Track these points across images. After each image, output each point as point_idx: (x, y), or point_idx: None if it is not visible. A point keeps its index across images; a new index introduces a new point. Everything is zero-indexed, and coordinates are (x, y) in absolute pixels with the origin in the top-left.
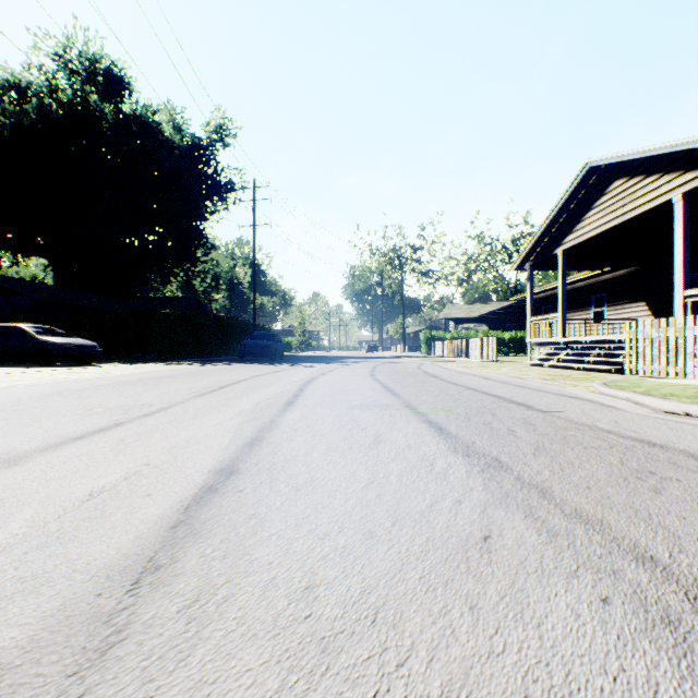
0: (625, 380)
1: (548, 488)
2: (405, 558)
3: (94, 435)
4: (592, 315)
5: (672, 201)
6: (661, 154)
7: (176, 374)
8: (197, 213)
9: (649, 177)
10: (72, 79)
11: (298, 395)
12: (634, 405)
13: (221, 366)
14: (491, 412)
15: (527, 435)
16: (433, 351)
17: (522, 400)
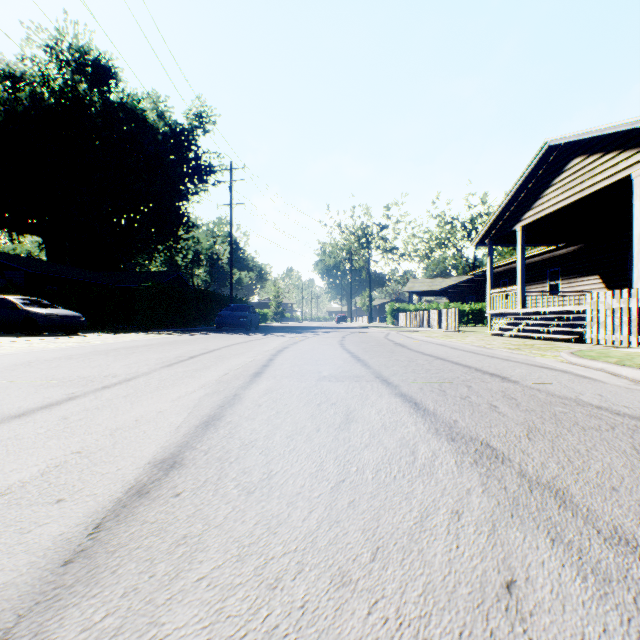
0: (591, 349)
1: (564, 489)
2: (396, 636)
3: (37, 412)
4: (548, 288)
5: (630, 176)
6: (619, 132)
7: (152, 344)
8: (179, 194)
9: (607, 154)
10: (63, 69)
11: (267, 365)
12: (610, 376)
13: (198, 336)
14: (465, 384)
15: (512, 412)
16: (398, 322)
17: (495, 371)
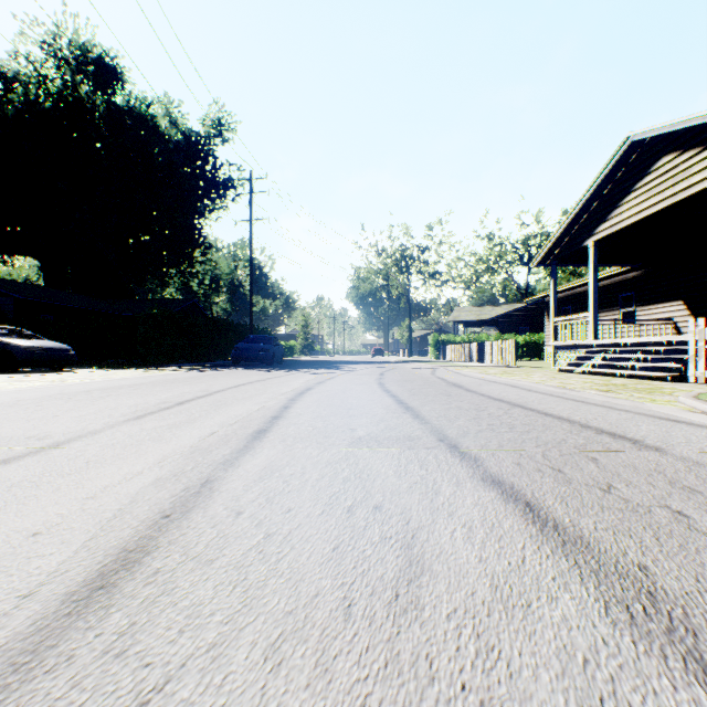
0: None
1: None
2: None
3: None
4: (619, 316)
5: None
6: None
7: (143, 383)
8: (195, 211)
9: None
10: (62, 69)
11: (278, 416)
12: None
13: (207, 373)
14: (585, 454)
15: None
16: (442, 356)
17: (612, 428)
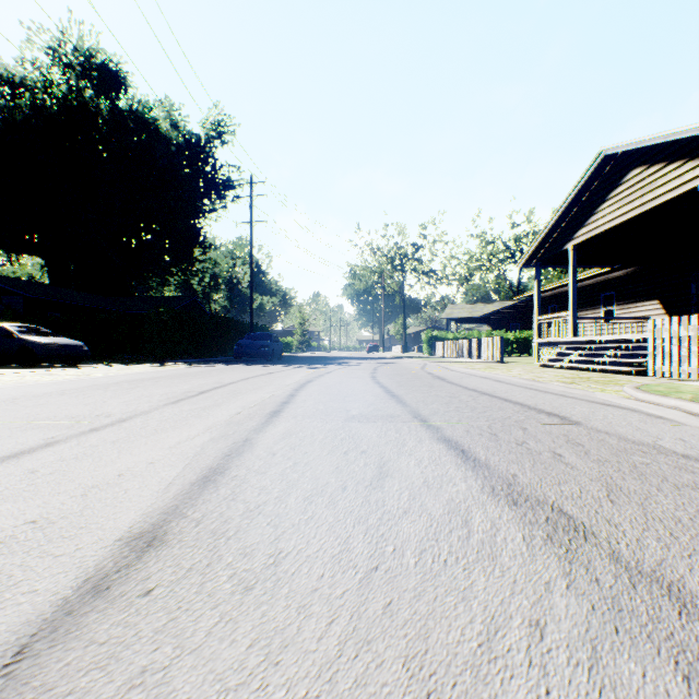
0: (657, 383)
1: (678, 583)
2: None
3: (1, 463)
4: (601, 314)
5: (698, 188)
6: (685, 138)
7: (160, 376)
8: (195, 211)
9: (671, 164)
10: (67, 74)
11: (287, 402)
12: (688, 415)
13: (214, 368)
14: (519, 426)
15: (582, 463)
16: (435, 352)
17: (552, 409)
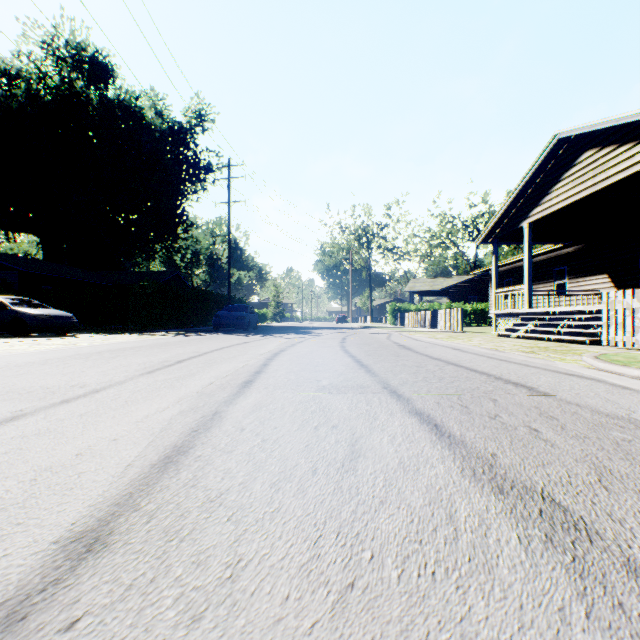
0: (614, 353)
1: None
2: None
3: None
4: (554, 287)
5: None
6: (636, 122)
7: (141, 346)
8: (178, 192)
9: (622, 146)
10: (60, 66)
11: (260, 371)
12: None
13: (193, 337)
14: (489, 397)
15: (561, 440)
16: (399, 322)
17: (518, 379)
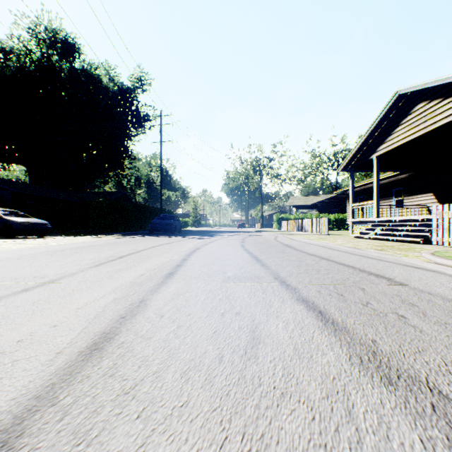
0: (444, 250)
1: None
2: None
3: None
4: (393, 203)
5: None
6: None
7: (95, 245)
8: (125, 135)
9: (446, 99)
10: (41, 45)
11: (180, 265)
12: None
13: (134, 238)
14: (358, 286)
15: (427, 326)
16: (282, 227)
17: (377, 271)
